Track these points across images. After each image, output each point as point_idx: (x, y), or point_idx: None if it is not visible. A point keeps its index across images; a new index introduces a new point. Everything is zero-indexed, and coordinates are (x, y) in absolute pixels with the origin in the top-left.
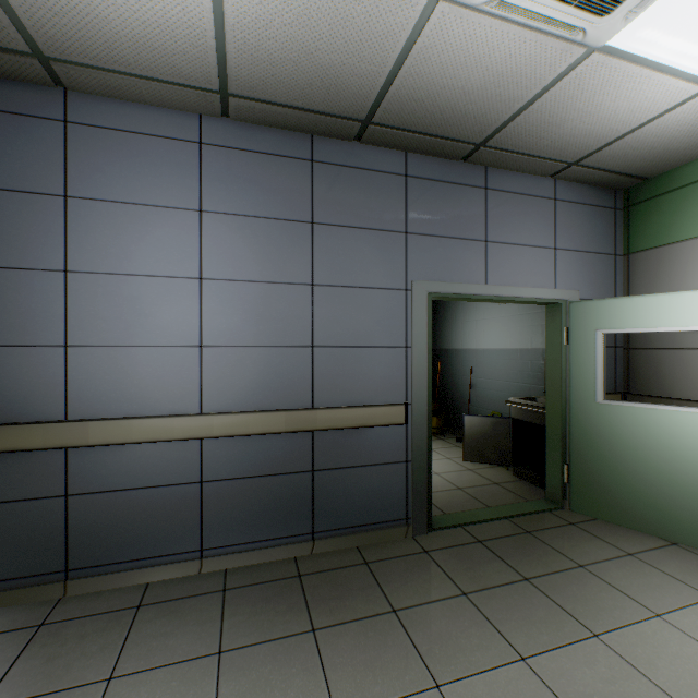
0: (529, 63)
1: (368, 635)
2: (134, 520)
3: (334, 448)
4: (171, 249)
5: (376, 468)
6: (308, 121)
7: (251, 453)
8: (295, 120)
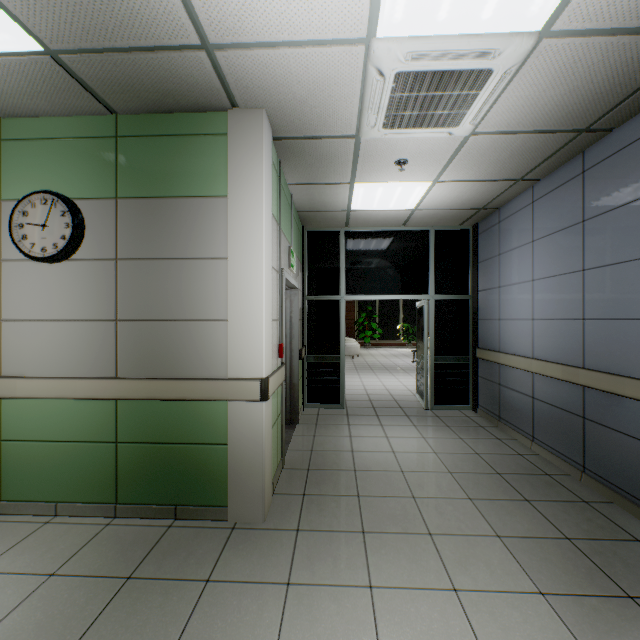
0: (546, 69)
1: (500, 487)
2: (513, 406)
3: (597, 406)
4: (523, 267)
5: (633, 441)
6: (563, 155)
7: (551, 389)
8: (558, 159)
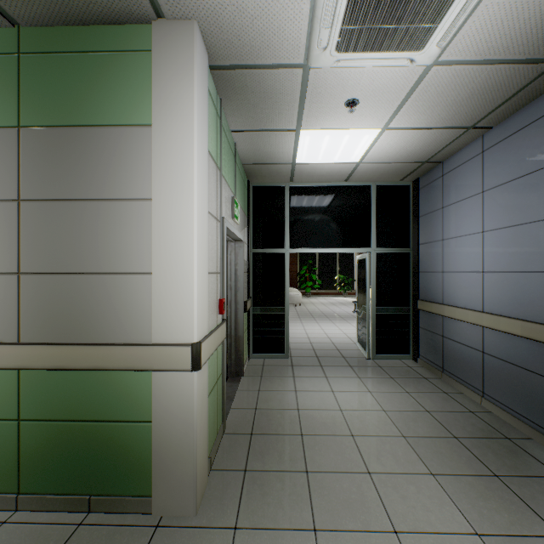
0: None
1: (461, 456)
2: (459, 359)
3: None
4: (471, 219)
5: None
6: (525, 95)
7: (506, 345)
8: (518, 101)
